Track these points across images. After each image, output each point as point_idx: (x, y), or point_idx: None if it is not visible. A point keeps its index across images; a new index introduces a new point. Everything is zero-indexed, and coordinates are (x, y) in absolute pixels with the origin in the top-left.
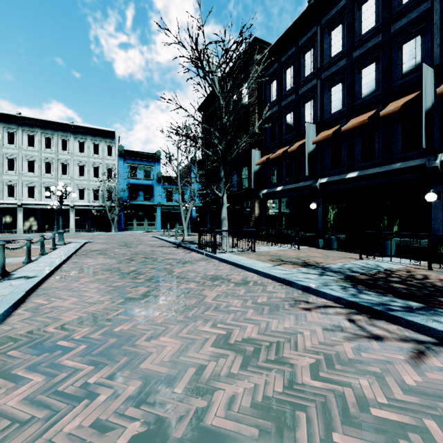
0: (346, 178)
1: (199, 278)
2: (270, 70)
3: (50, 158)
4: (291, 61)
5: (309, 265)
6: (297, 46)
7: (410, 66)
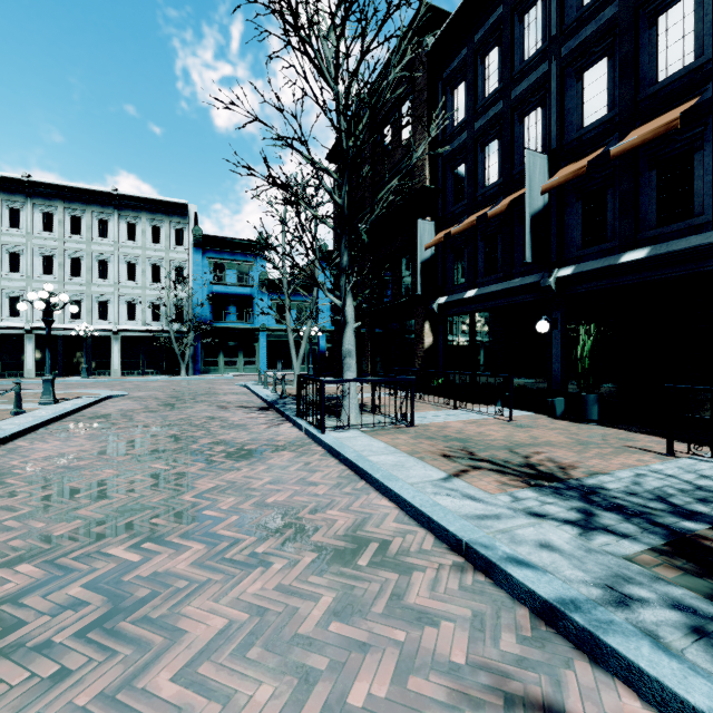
0: (619, 264)
1: (231, 521)
2: (453, 63)
3: (79, 250)
4: (494, 36)
5: (542, 475)
6: (508, 1)
7: None
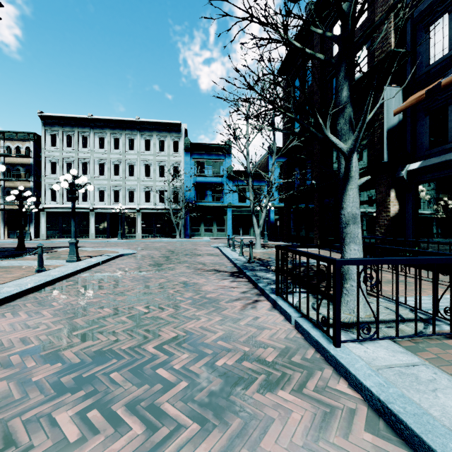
0: None
1: None
2: None
3: (118, 159)
4: None
5: None
6: None
7: None
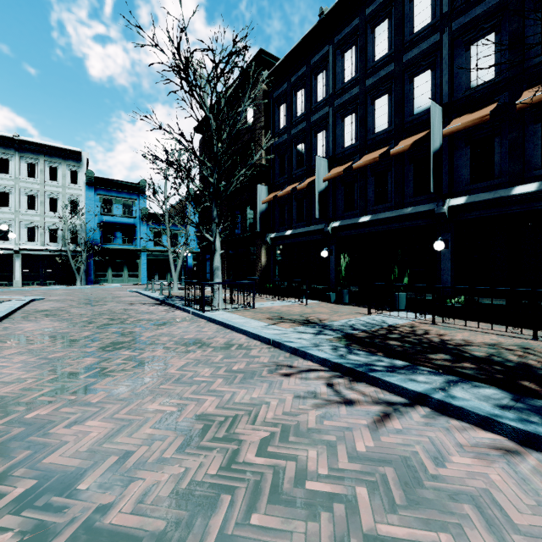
0: (359, 223)
1: (171, 343)
2: (279, 90)
3: None
4: (301, 82)
5: (310, 323)
6: (309, 65)
7: (421, 101)
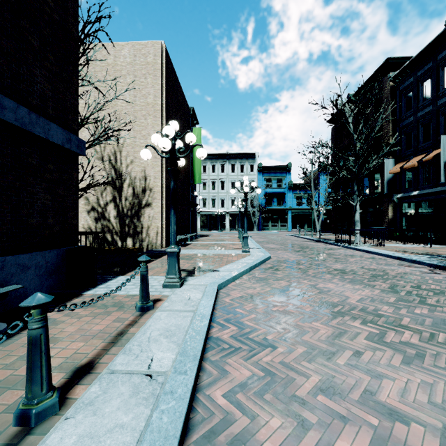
0: None
1: (342, 255)
2: (405, 83)
3: (214, 179)
4: (428, 75)
5: (429, 254)
6: (435, 61)
7: None
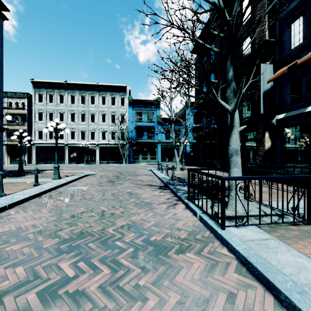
0: None
1: None
2: None
3: (84, 110)
4: None
5: None
6: None
7: None
